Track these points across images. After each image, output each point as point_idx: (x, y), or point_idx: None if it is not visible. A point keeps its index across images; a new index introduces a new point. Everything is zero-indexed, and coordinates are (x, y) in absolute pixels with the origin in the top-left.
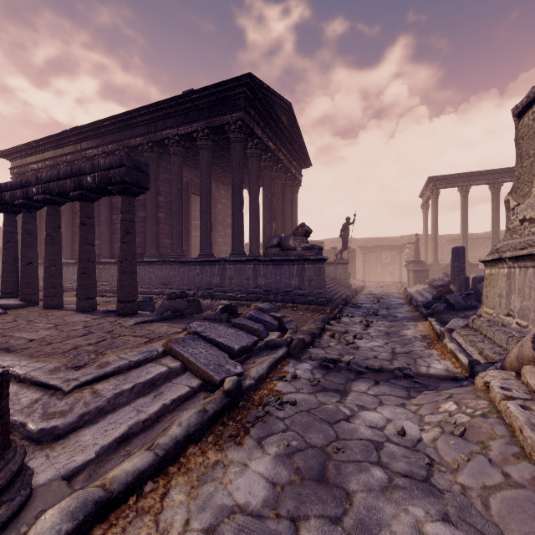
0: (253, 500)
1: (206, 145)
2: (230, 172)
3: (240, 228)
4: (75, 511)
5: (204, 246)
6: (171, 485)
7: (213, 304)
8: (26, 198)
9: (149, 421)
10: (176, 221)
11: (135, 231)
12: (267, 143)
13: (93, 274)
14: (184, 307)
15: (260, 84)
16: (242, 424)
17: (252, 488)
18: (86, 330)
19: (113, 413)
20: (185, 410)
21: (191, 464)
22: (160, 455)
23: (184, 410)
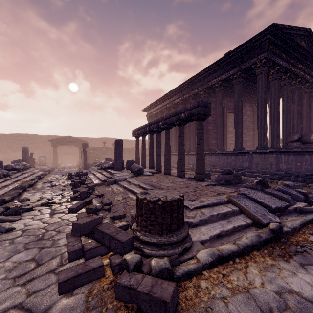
0: (304, 293)
1: (239, 81)
2: (253, 94)
3: (264, 130)
4: (211, 254)
5: (237, 143)
6: (248, 264)
7: (248, 179)
8: (157, 127)
9: (228, 232)
10: (219, 130)
11: (203, 138)
12: (287, 66)
13: (183, 160)
14: (231, 179)
15: (281, 28)
16: (286, 251)
17: (302, 286)
18: (186, 185)
19: (211, 223)
20: (248, 232)
21: (256, 259)
22: (241, 248)
23: (245, 233)
